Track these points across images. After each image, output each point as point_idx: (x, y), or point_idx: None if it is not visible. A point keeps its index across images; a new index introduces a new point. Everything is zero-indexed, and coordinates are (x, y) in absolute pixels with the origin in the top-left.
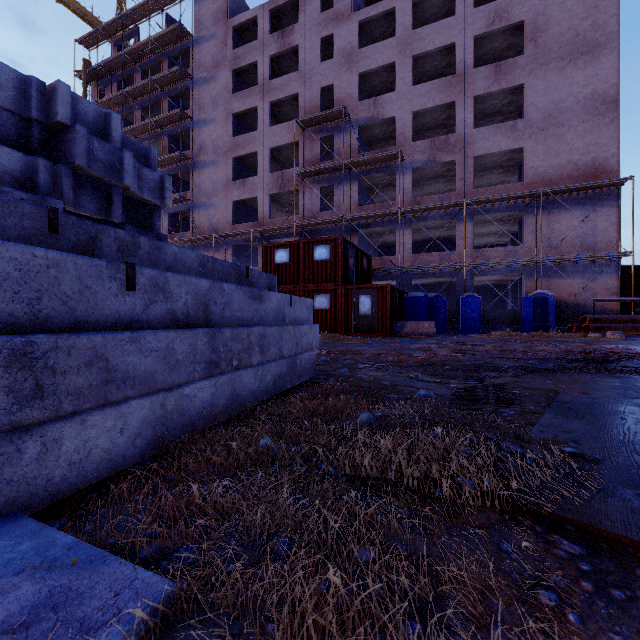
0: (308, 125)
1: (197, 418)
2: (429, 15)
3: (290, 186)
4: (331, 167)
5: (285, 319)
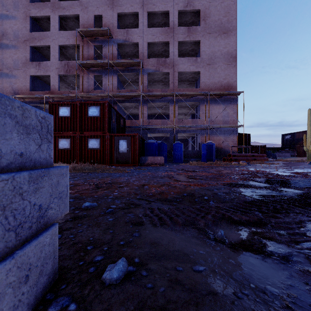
0: (86, 35)
1: None
2: None
3: (73, 71)
4: (101, 63)
5: None
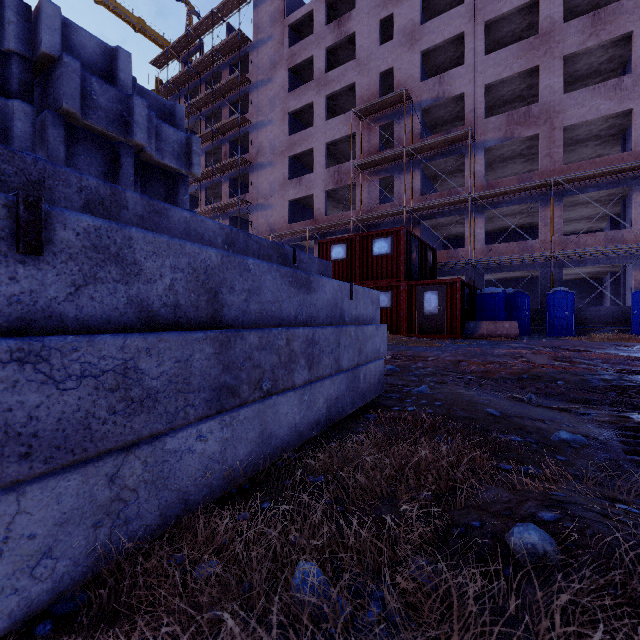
0: (366, 114)
1: (193, 487)
2: None
3: (347, 180)
4: (391, 156)
5: (344, 317)
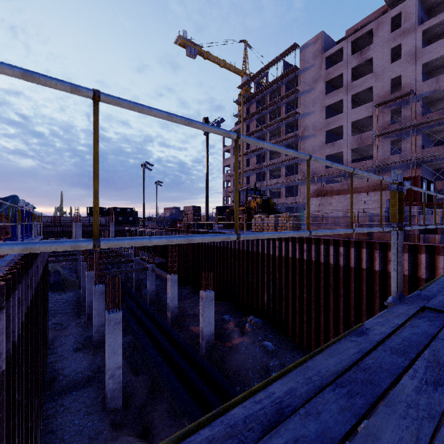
0: (381, 105)
1: None
2: None
3: (366, 142)
4: (400, 128)
5: None
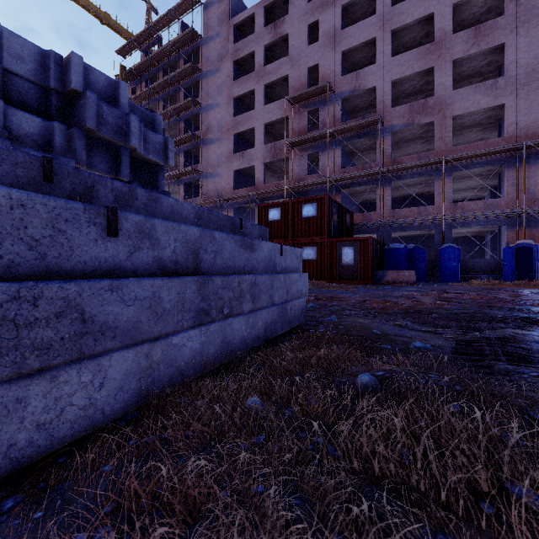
0: (297, 101)
1: (186, 367)
2: None
3: (281, 155)
4: (317, 136)
5: (276, 268)
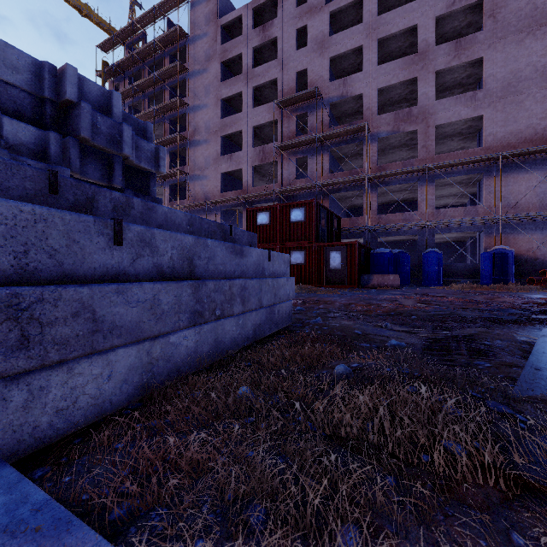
0: (285, 105)
1: (182, 364)
2: (393, 2)
3: (270, 158)
4: (305, 140)
5: (264, 272)
